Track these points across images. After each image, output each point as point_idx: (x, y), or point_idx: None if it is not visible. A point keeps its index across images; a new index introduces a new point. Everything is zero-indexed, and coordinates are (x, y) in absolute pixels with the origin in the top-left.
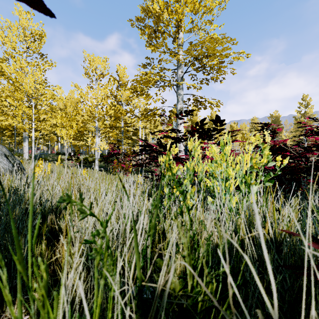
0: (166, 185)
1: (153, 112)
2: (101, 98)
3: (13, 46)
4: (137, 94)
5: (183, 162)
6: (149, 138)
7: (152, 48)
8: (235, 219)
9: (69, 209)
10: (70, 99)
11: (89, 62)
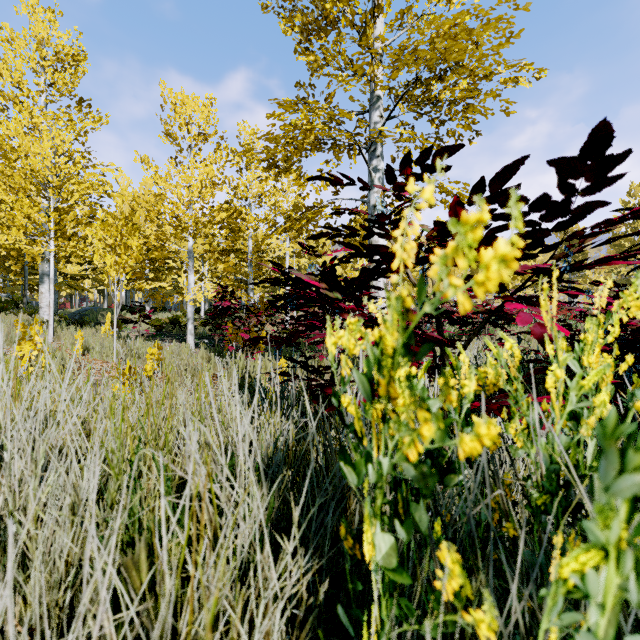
0: (374, 513)
1: (314, 212)
2: (199, 187)
3: (15, 78)
4: (278, 174)
5: (421, 342)
6: None
7: (310, 57)
8: None
9: None
10: (143, 196)
11: (173, 107)
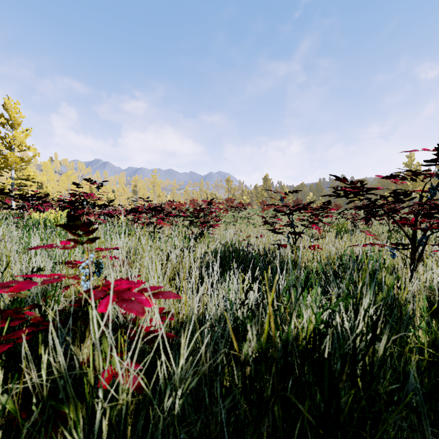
0: None
1: None
2: None
3: None
4: None
5: None
6: None
7: None
8: None
9: None
10: None
11: None
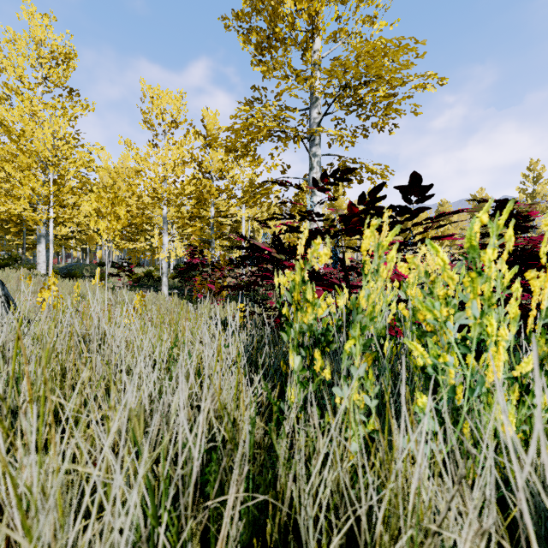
0: (294, 349)
1: (266, 188)
2: (172, 165)
3: (18, 73)
4: (237, 157)
5: (331, 285)
6: (259, 237)
7: (263, 68)
8: (511, 471)
9: (3, 434)
10: (121, 169)
11: (151, 100)
